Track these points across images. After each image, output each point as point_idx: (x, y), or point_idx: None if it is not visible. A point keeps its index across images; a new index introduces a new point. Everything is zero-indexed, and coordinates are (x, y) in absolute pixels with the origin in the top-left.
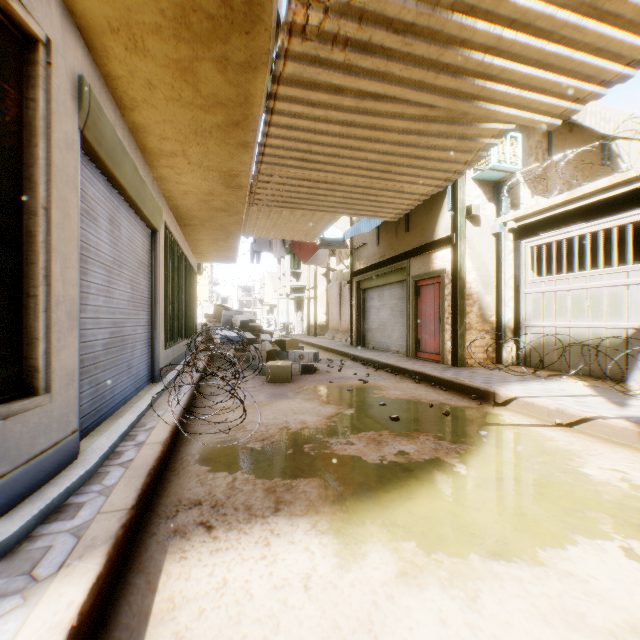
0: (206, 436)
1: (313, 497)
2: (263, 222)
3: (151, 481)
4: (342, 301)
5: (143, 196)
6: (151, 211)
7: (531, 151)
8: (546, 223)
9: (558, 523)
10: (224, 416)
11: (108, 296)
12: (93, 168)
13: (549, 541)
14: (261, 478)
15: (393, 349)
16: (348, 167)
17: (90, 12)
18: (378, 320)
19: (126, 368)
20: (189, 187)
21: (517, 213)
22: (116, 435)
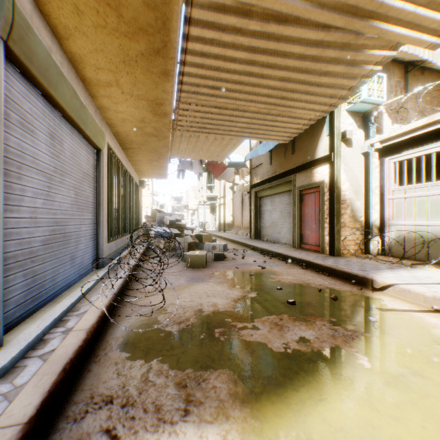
0: (132, 318)
1: (223, 395)
2: (185, 145)
3: (65, 376)
4: (243, 206)
5: (84, 118)
6: (93, 133)
7: (391, 89)
8: (407, 143)
9: None
10: (150, 298)
11: (48, 199)
12: (29, 86)
13: None
14: (174, 368)
15: (282, 241)
16: (251, 94)
17: None
18: (270, 220)
19: (69, 259)
20: (125, 115)
21: (382, 136)
22: (47, 322)
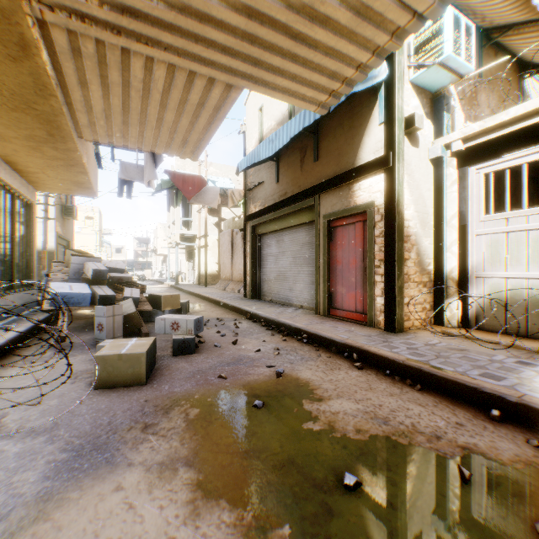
0: None
1: None
2: (101, 98)
3: None
4: (234, 249)
5: None
6: None
7: None
8: (515, 139)
9: None
10: None
11: None
12: None
13: None
14: None
15: (296, 303)
16: None
17: None
18: (276, 269)
19: None
20: None
21: (469, 129)
22: None
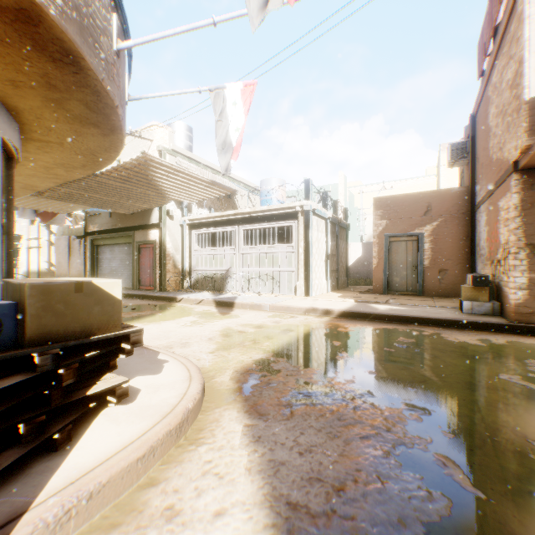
0: None
1: None
2: (31, 201)
3: None
4: (72, 252)
5: None
6: None
7: None
8: (201, 224)
9: (182, 316)
10: None
11: None
12: None
13: (179, 318)
14: None
15: (122, 286)
16: (109, 195)
17: (22, 154)
18: (110, 267)
19: None
20: None
21: (190, 217)
22: None
